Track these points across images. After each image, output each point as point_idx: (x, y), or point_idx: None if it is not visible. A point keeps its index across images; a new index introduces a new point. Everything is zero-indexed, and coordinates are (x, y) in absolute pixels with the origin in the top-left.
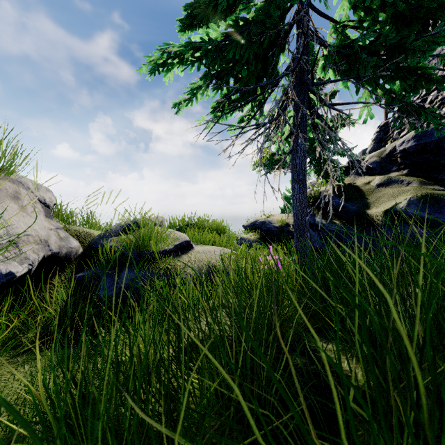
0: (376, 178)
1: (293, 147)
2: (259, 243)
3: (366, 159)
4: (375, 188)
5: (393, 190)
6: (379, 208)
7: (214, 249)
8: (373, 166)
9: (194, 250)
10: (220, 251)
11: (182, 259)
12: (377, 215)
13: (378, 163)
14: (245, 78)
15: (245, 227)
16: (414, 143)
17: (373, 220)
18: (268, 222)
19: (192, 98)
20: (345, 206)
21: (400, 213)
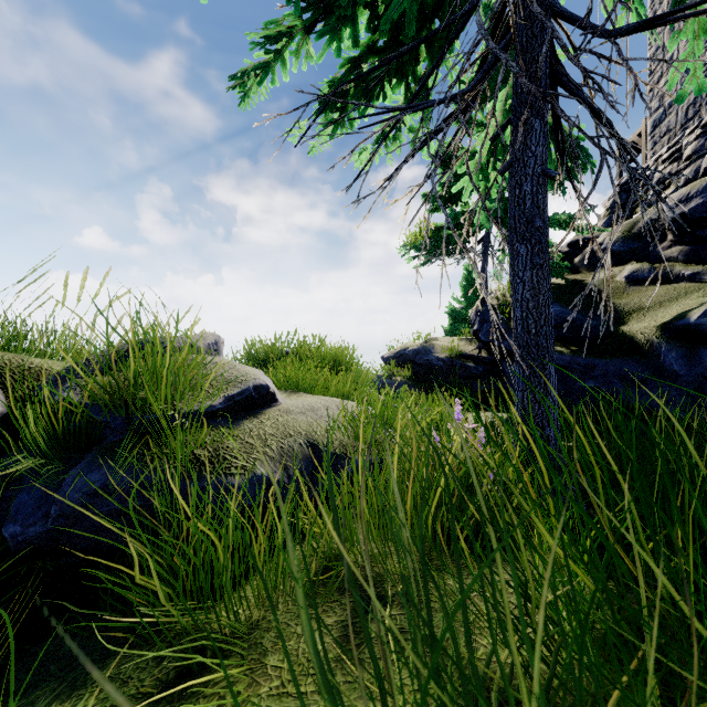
0: (626, 269)
1: (513, 154)
2: (411, 387)
3: (603, 237)
4: (627, 286)
5: (665, 288)
6: (645, 322)
7: (324, 405)
8: (618, 249)
9: (277, 407)
10: (336, 407)
11: (241, 432)
12: (647, 335)
13: (627, 242)
14: (393, 7)
15: (385, 360)
16: (703, 201)
17: (637, 344)
18: (427, 350)
19: (272, 62)
20: (574, 320)
21: (697, 328)
